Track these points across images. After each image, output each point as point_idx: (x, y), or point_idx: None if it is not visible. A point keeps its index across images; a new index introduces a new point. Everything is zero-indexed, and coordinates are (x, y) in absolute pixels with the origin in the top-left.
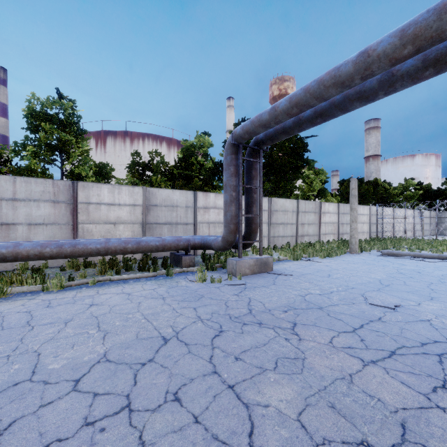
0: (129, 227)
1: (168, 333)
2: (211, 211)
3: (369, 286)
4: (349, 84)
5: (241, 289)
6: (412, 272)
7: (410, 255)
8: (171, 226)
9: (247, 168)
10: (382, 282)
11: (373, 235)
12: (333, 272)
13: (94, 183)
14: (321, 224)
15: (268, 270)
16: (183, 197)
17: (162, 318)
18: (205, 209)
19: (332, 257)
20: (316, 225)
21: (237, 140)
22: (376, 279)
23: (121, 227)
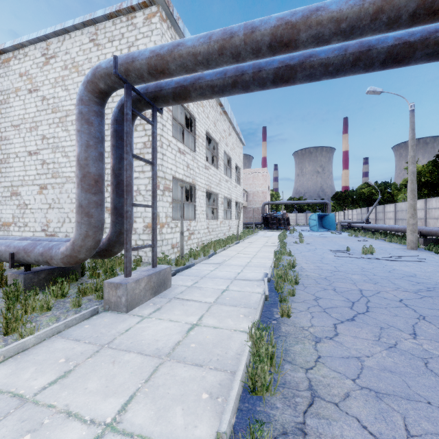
0: None
1: (419, 277)
2: None
3: None
4: None
5: None
6: None
7: None
8: None
9: None
10: None
11: None
12: None
13: None
14: None
15: None
16: None
17: None
18: None
19: None
20: None
21: None
22: None
23: None
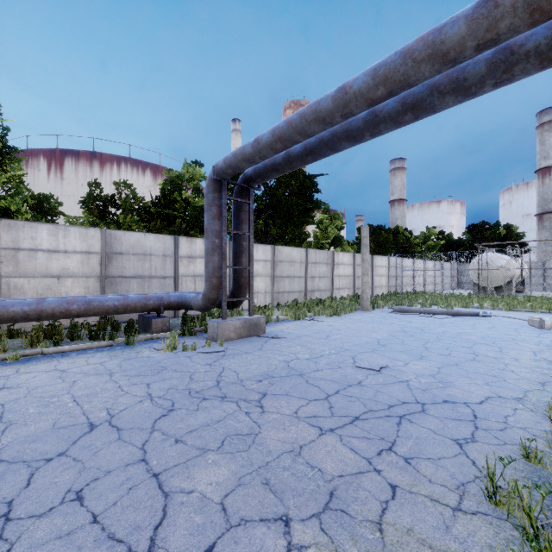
0: (81, 281)
1: (100, 418)
2: (197, 261)
3: (365, 346)
4: (331, 122)
5: (217, 357)
6: (415, 330)
7: (420, 311)
8: (143, 280)
9: (235, 210)
10: (380, 342)
11: (392, 290)
12: (333, 333)
13: (26, 221)
14: (334, 277)
15: (259, 333)
16: (159, 243)
17: (99, 399)
18: (190, 258)
19: (339, 315)
20: (329, 279)
21: (220, 175)
22: (375, 339)
23: (68, 282)
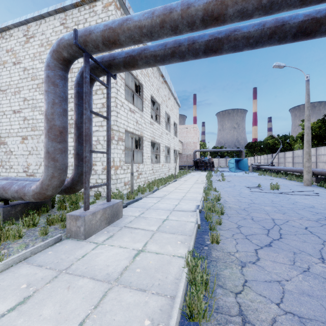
0: None
1: (317, 208)
2: None
3: None
4: None
5: None
6: None
7: None
8: None
9: None
10: None
11: None
12: None
13: None
14: None
15: None
16: None
17: None
18: None
19: None
20: None
21: None
22: None
23: None
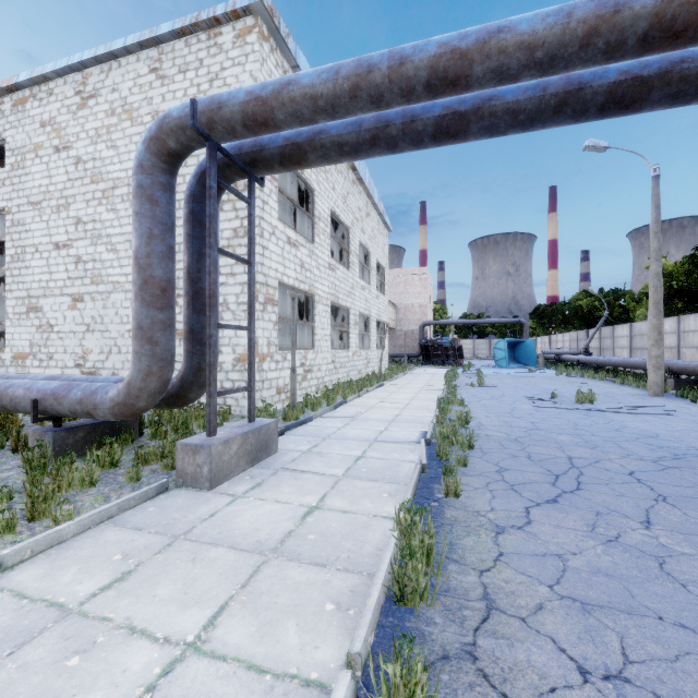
0: None
1: (663, 438)
2: None
3: None
4: None
5: None
6: None
7: None
8: None
9: None
10: None
11: None
12: None
13: None
14: None
15: None
16: None
17: None
18: None
19: None
20: None
21: None
22: None
23: None
